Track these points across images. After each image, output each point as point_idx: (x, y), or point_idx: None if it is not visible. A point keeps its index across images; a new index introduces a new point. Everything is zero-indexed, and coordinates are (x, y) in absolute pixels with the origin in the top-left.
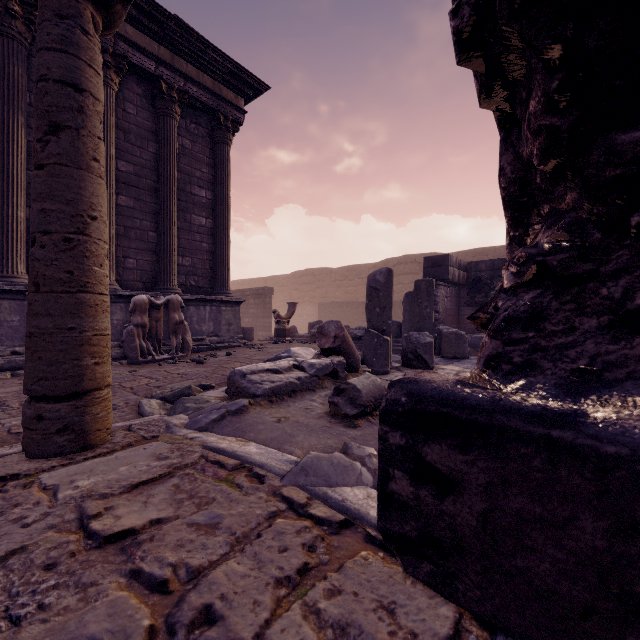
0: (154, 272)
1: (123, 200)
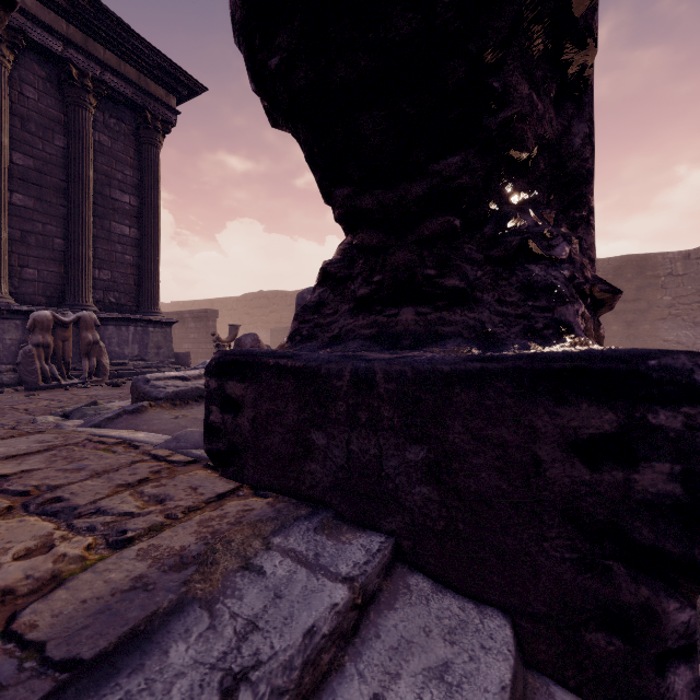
0: (62, 285)
1: (19, 199)
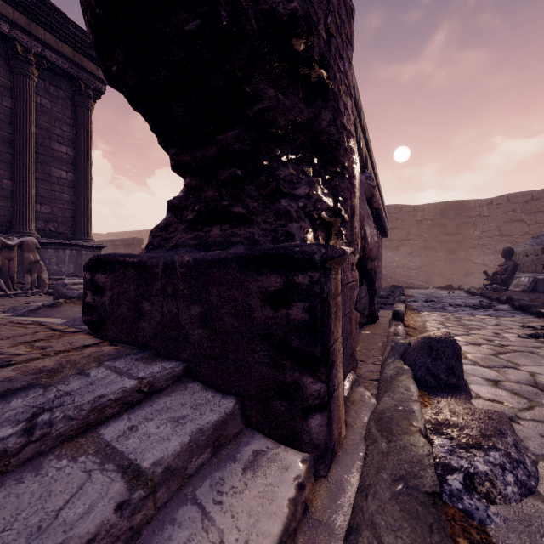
0: (9, 217)
1: None
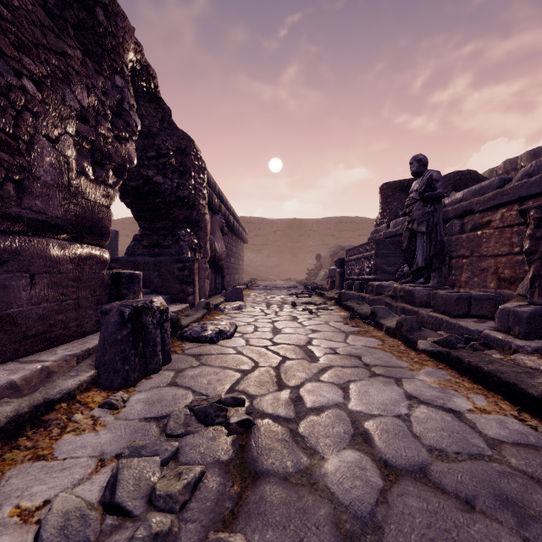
0: None
1: None
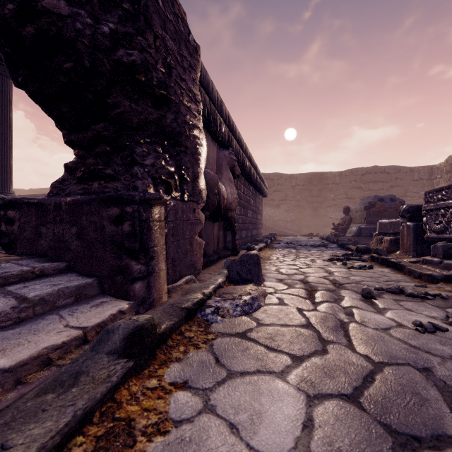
0: None
1: None
